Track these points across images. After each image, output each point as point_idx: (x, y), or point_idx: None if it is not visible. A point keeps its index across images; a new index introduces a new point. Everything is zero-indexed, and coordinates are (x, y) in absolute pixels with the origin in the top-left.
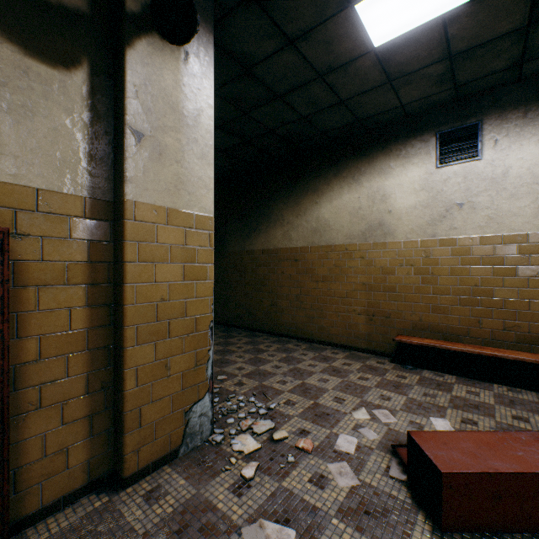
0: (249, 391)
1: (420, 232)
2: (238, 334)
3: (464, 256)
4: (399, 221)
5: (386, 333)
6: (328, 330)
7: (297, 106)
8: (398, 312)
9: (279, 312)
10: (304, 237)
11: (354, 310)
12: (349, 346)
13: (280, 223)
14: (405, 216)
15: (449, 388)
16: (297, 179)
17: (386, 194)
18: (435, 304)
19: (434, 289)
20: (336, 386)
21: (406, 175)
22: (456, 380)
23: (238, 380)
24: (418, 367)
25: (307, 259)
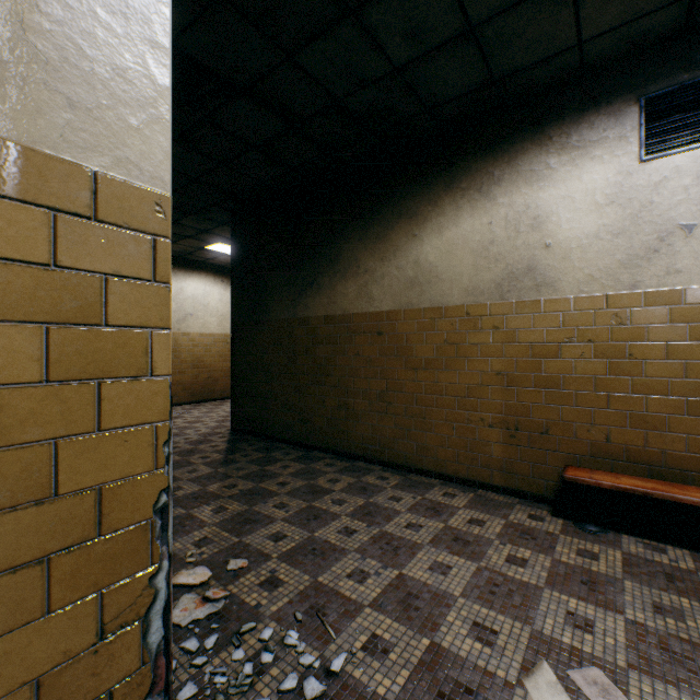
0: (289, 605)
1: (607, 280)
2: (284, 456)
3: (697, 323)
4: (566, 261)
5: (542, 460)
6: (436, 452)
7: (386, 40)
8: (564, 425)
9: (351, 418)
10: (393, 294)
11: (481, 418)
12: (472, 481)
13: (352, 272)
14: (577, 252)
15: (695, 587)
16: (382, 198)
17: (542, 216)
18: (638, 411)
19: (636, 383)
20: (468, 584)
21: (579, 179)
22: (696, 561)
23: (270, 570)
24: (608, 528)
25: (399, 332)
